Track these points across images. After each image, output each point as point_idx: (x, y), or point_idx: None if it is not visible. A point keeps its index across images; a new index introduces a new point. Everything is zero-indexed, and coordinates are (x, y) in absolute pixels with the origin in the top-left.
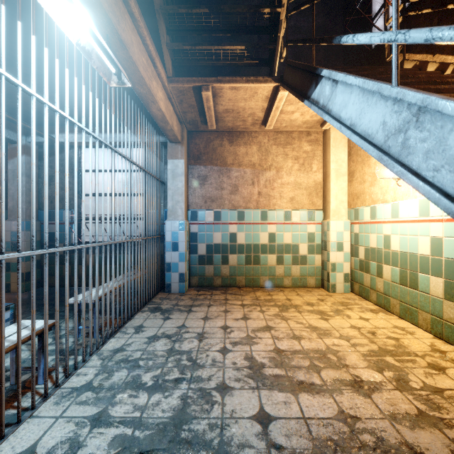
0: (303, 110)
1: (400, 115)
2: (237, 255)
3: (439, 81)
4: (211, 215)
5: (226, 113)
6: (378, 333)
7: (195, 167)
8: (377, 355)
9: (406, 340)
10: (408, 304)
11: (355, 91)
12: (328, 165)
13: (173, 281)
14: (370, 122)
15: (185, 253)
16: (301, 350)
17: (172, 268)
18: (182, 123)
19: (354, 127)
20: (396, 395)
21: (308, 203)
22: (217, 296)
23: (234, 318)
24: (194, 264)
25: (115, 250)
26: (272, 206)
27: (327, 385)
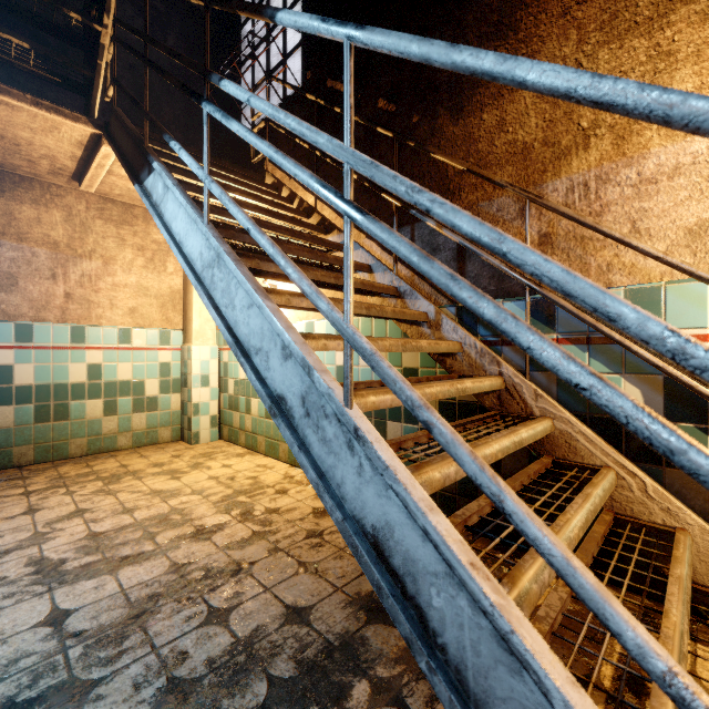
0: None
1: (210, 252)
2: (16, 407)
3: (277, 215)
4: None
5: None
6: (238, 476)
7: None
8: (230, 498)
9: (264, 475)
10: (272, 438)
11: (183, 208)
12: None
13: None
14: (193, 247)
15: None
16: (132, 523)
17: None
18: None
19: (182, 246)
20: (238, 527)
21: (160, 318)
22: None
23: (5, 518)
24: None
25: None
26: (95, 319)
27: (162, 547)
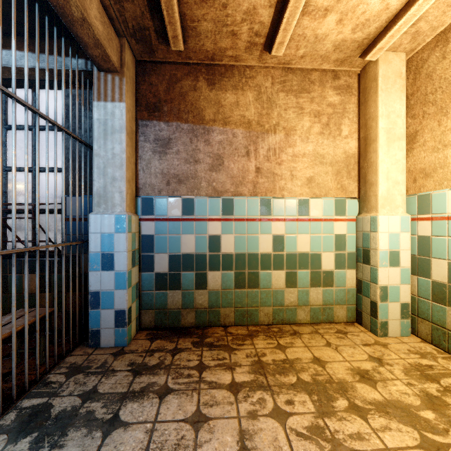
0: (346, 5)
1: None
2: (222, 273)
3: None
4: (178, 205)
5: (201, 5)
6: None
7: (150, 124)
8: None
9: None
10: None
11: None
12: (373, 123)
13: (104, 326)
14: None
15: (127, 273)
16: None
17: (101, 301)
18: (122, 36)
19: None
20: None
21: (335, 187)
22: (184, 354)
23: None
24: (148, 290)
25: (3, 266)
26: (278, 191)
27: None
